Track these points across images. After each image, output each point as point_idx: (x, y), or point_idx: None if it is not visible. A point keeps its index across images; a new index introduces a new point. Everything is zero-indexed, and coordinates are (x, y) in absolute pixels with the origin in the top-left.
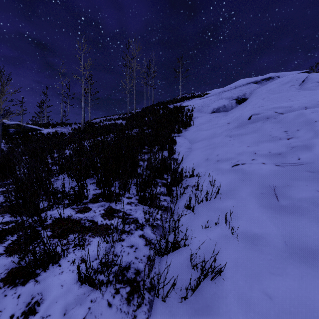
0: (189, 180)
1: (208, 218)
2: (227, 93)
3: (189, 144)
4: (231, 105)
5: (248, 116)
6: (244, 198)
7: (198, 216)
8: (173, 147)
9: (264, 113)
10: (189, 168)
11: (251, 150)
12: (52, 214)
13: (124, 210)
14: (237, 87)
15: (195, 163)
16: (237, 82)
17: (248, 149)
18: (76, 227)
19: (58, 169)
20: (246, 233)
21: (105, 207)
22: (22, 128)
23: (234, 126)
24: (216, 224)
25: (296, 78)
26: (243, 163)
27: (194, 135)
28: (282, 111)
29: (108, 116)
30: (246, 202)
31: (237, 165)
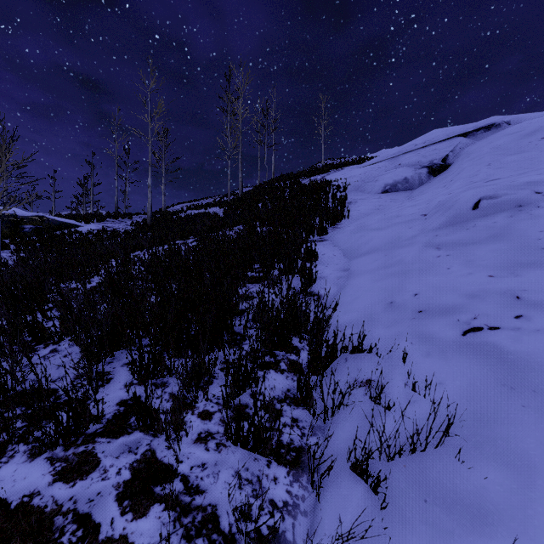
0: (353, 361)
1: (431, 540)
2: (410, 156)
3: (344, 259)
4: (418, 179)
5: (472, 202)
6: (539, 467)
7: (395, 520)
8: (311, 269)
9: (511, 195)
10: (350, 324)
11: (503, 288)
12: None
13: (186, 469)
14: (428, 145)
15: (362, 310)
16: (427, 135)
17: (494, 285)
18: None
19: (59, 326)
20: None
21: (138, 456)
22: (46, 224)
23: (441, 223)
24: None
25: None
26: (494, 327)
27: (353, 240)
28: None
29: (196, 200)
30: None
31: (477, 331)
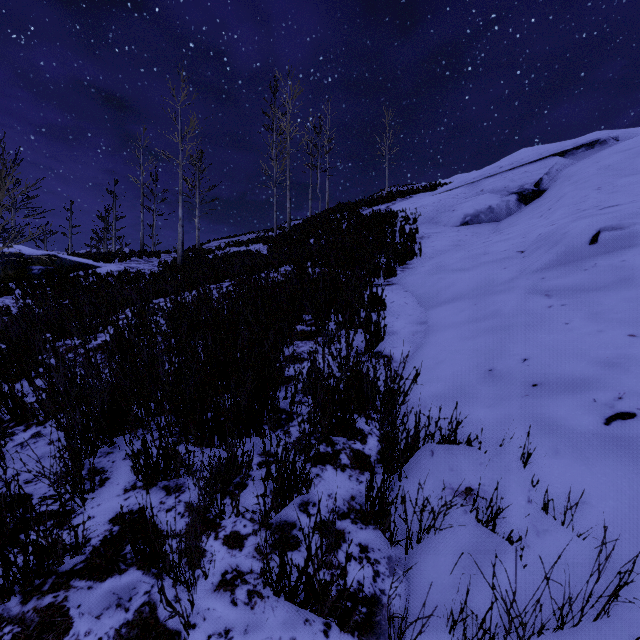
0: (443, 456)
1: None
2: (495, 181)
3: (419, 308)
4: (506, 208)
5: (588, 235)
6: None
7: None
8: (379, 322)
9: None
10: (434, 399)
11: None
12: None
13: None
14: (516, 167)
15: (449, 379)
16: (515, 155)
17: (639, 348)
18: None
19: (46, 400)
20: None
21: (130, 614)
22: (58, 265)
23: (548, 262)
24: None
25: None
26: None
27: (430, 284)
28: None
29: (236, 235)
30: None
31: (627, 419)
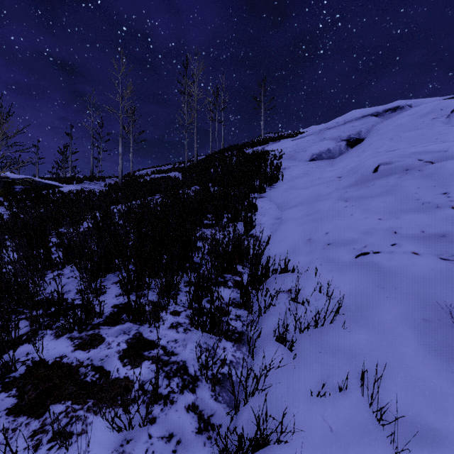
0: (280, 279)
1: (321, 371)
2: (333, 132)
3: (278, 211)
4: (338, 150)
5: (373, 167)
6: (390, 329)
7: (301, 363)
8: (252, 217)
9: (401, 161)
10: (279, 255)
11: (387, 227)
12: (30, 352)
13: (164, 343)
14: (347, 123)
15: (288, 245)
16: (347, 115)
17: (381, 225)
18: (66, 384)
19: (63, 256)
20: (412, 423)
21: (130, 336)
22: (34, 185)
23: (350, 182)
24: (339, 389)
25: (441, 106)
26: (377, 251)
27: (285, 197)
28: (431, 158)
29: (159, 166)
30: (397, 338)
31: (365, 255)
